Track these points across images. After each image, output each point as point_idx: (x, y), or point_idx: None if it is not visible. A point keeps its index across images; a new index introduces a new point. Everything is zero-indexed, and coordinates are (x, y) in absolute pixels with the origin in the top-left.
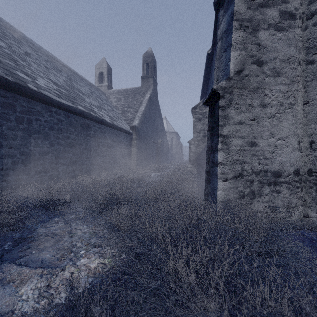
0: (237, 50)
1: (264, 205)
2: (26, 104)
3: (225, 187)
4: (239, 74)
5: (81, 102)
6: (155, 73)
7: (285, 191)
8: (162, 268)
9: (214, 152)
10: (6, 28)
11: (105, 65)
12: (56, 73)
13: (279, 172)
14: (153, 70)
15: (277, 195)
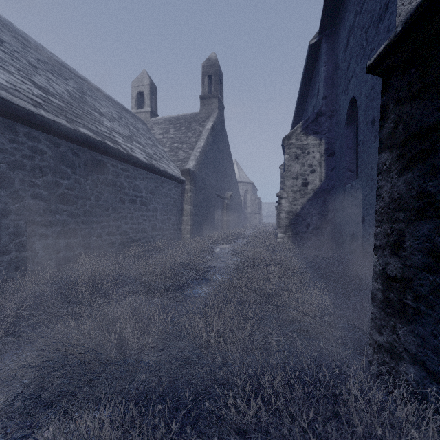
0: None
1: None
2: None
3: None
4: None
5: (92, 125)
6: (222, 91)
7: None
8: None
9: None
10: None
11: (147, 80)
12: (53, 77)
13: None
14: (219, 86)
15: None
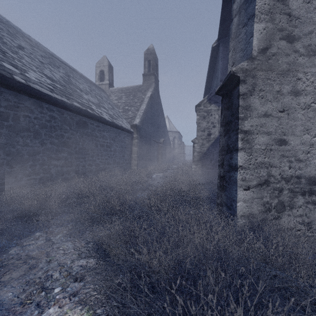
0: (263, 21)
1: (297, 221)
2: (12, 98)
3: (246, 198)
4: (264, 53)
5: (78, 99)
6: (157, 70)
7: None
8: None
9: (232, 153)
10: (0, 22)
11: (106, 63)
12: (52, 68)
13: (315, 177)
14: (155, 67)
15: (312, 207)
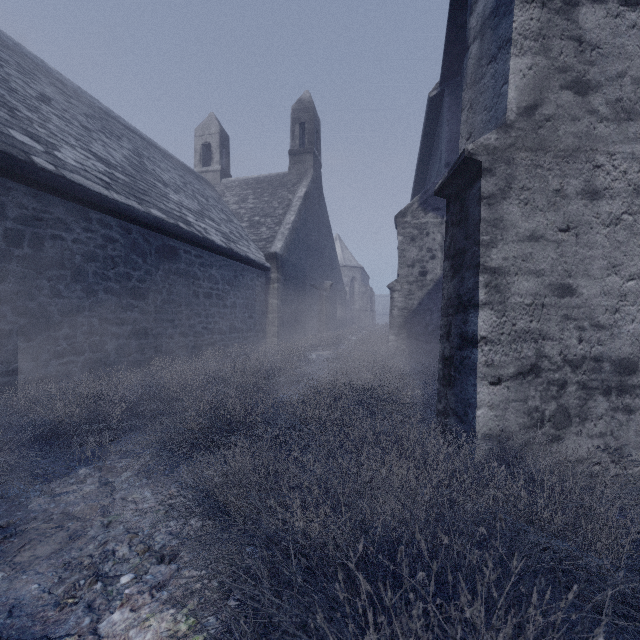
0: (527, 54)
1: (594, 445)
2: (30, 201)
3: (495, 400)
4: (530, 115)
5: (160, 202)
6: (318, 143)
7: None
8: None
9: (466, 311)
10: (3, 48)
11: (215, 128)
12: (107, 140)
13: (631, 360)
14: (314, 138)
15: (625, 419)
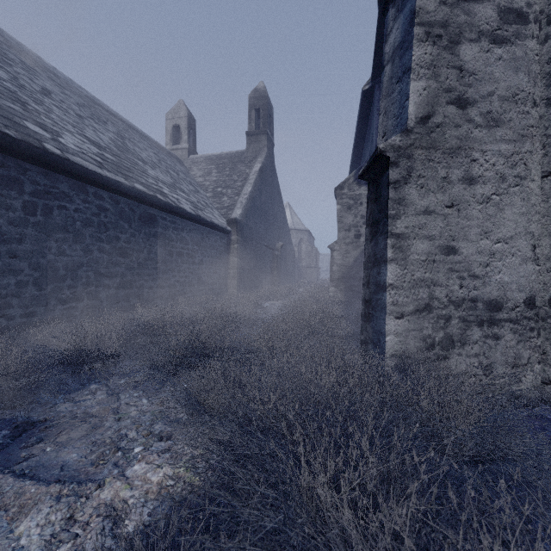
0: (422, 79)
1: (471, 362)
2: (42, 179)
3: (399, 330)
4: (425, 123)
5: (141, 177)
6: (271, 126)
7: (508, 337)
8: (286, 491)
9: (379, 266)
10: (9, 48)
11: (184, 112)
12: (96, 125)
13: (498, 301)
14: (268, 121)
15: (494, 343)
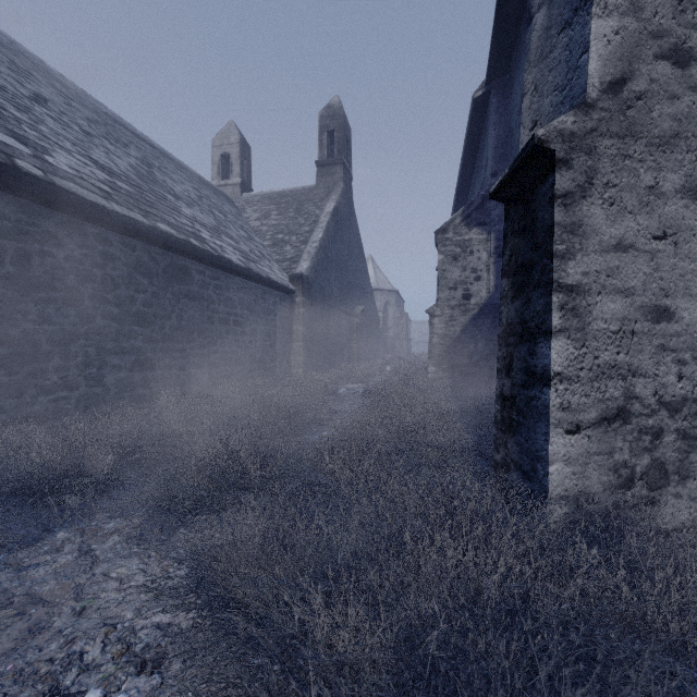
0: (613, 14)
1: None
2: (13, 212)
3: (572, 453)
4: (617, 92)
5: (170, 216)
6: (349, 153)
7: None
8: None
9: (534, 341)
10: None
11: (235, 137)
12: (111, 146)
13: None
14: (344, 147)
15: None
